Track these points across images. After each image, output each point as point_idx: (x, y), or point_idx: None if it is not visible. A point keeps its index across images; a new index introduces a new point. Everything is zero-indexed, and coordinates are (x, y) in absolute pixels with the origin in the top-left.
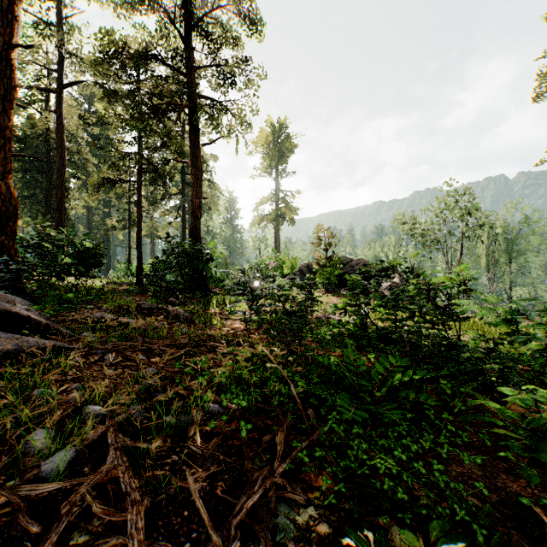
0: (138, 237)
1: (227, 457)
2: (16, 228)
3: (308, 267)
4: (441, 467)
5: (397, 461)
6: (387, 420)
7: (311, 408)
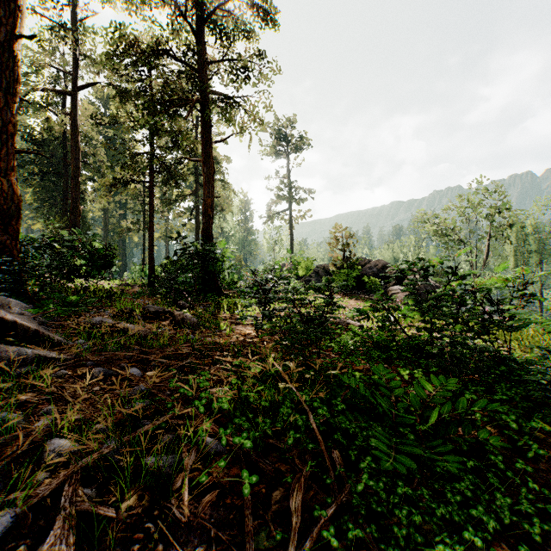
0: (149, 238)
1: (222, 531)
2: (19, 227)
3: (323, 269)
4: None
5: (465, 541)
6: (440, 469)
7: (336, 450)
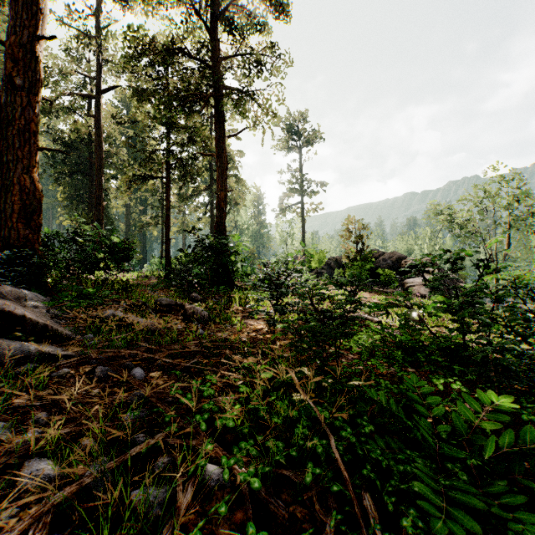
0: (166, 231)
1: None
2: (40, 222)
3: (336, 261)
4: None
5: None
6: (513, 533)
7: (368, 492)
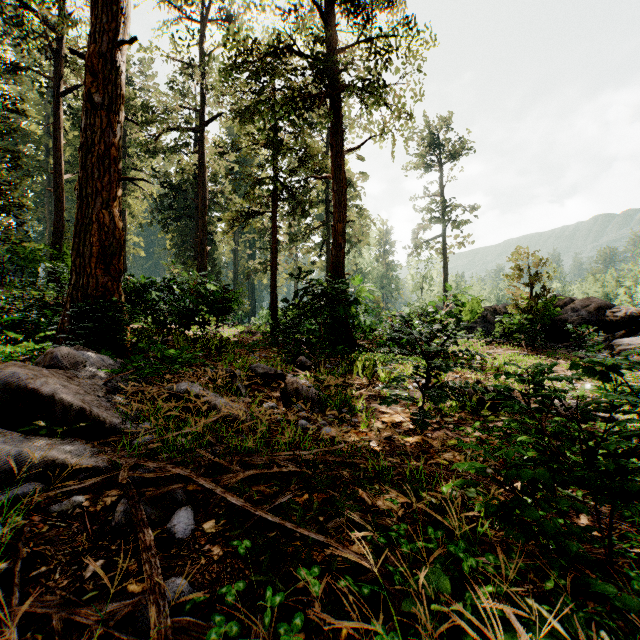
0: (272, 277)
1: None
2: (120, 267)
3: (494, 312)
4: None
5: None
6: None
7: None
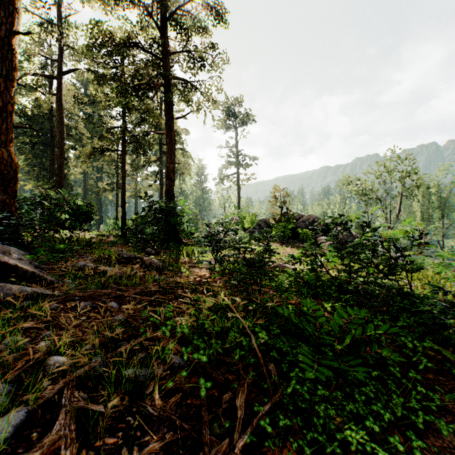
0: (122, 197)
1: (184, 422)
2: (16, 189)
3: (265, 222)
4: (422, 444)
5: (368, 429)
6: (351, 378)
7: (272, 363)
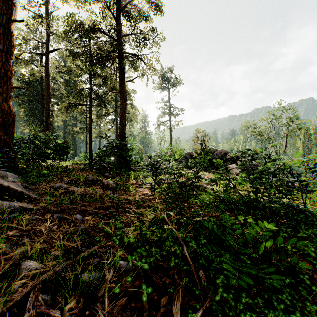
0: (89, 137)
1: None
2: (14, 131)
3: (189, 155)
4: None
5: None
6: (268, 284)
7: (201, 270)
